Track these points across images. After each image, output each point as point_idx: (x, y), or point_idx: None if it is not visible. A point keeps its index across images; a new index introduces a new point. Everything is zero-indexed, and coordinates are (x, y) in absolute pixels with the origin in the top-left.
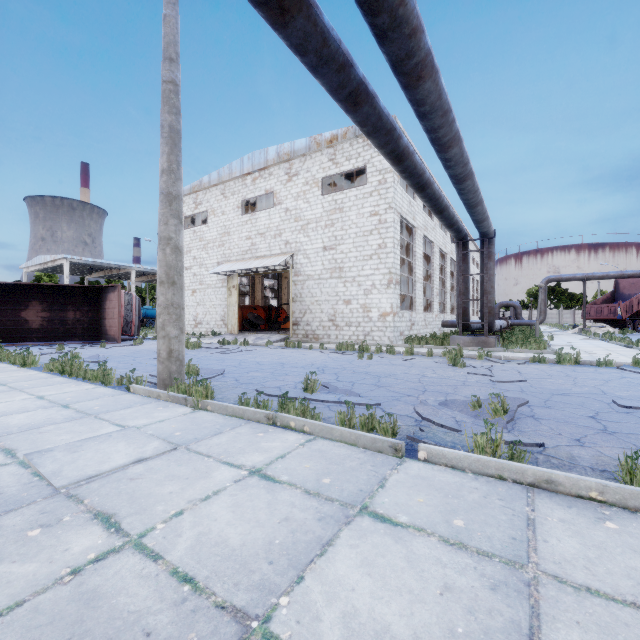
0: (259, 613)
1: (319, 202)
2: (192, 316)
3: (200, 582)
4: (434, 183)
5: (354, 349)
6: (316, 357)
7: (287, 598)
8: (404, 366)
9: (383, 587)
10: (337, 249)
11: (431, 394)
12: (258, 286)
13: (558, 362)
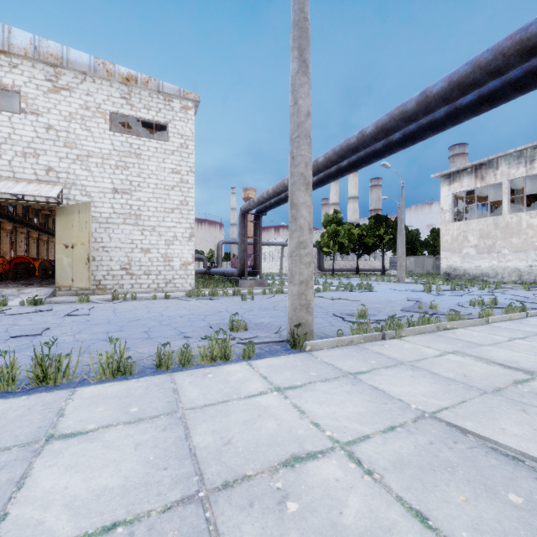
0: None
1: (107, 137)
2: None
3: None
4: None
5: (205, 295)
6: (208, 304)
7: None
8: None
9: None
10: (133, 195)
11: (379, 309)
12: None
13: (324, 291)
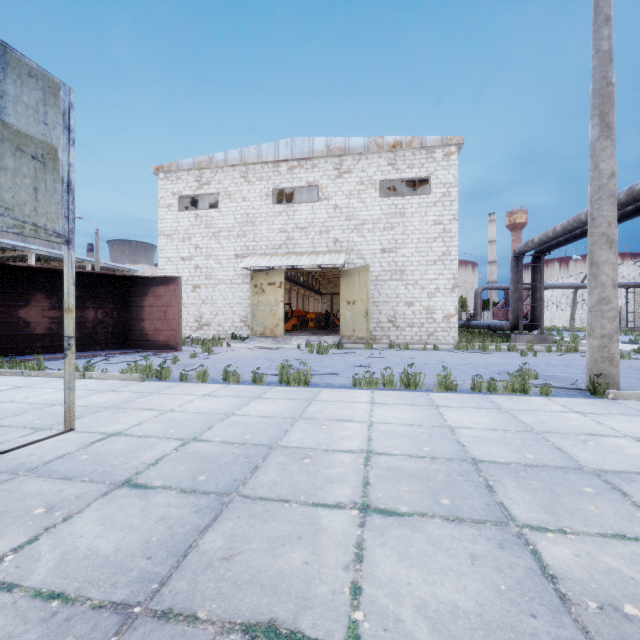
0: None
1: (377, 204)
2: (193, 316)
3: None
4: None
5: (474, 348)
6: (482, 357)
7: None
8: None
9: None
10: (398, 252)
11: None
12: None
13: None
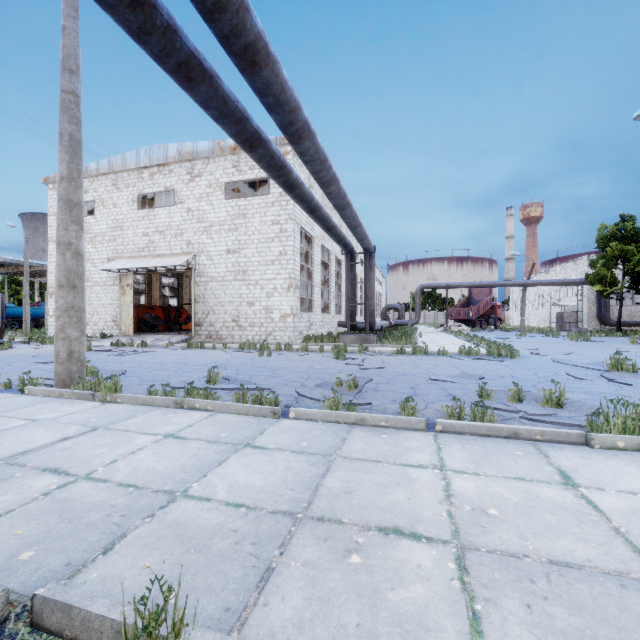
0: (181, 490)
1: (223, 206)
2: None
3: (140, 485)
4: (322, 207)
5: (256, 348)
6: (219, 356)
7: (197, 483)
8: (298, 361)
9: (253, 472)
10: (241, 253)
11: (312, 380)
12: (156, 284)
13: (414, 353)
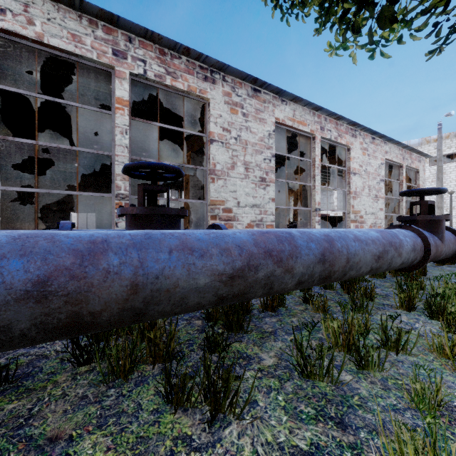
0: None
1: (427, 169)
2: None
3: None
4: None
5: None
6: None
7: None
8: None
9: None
10: None
11: None
12: None
13: None
